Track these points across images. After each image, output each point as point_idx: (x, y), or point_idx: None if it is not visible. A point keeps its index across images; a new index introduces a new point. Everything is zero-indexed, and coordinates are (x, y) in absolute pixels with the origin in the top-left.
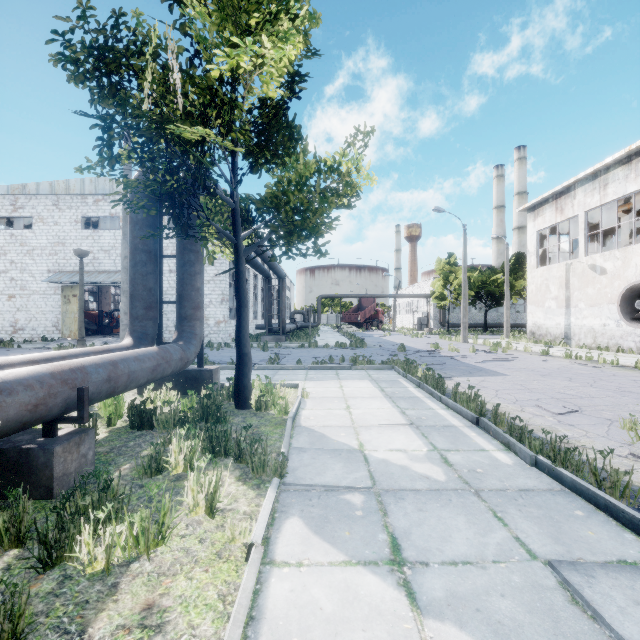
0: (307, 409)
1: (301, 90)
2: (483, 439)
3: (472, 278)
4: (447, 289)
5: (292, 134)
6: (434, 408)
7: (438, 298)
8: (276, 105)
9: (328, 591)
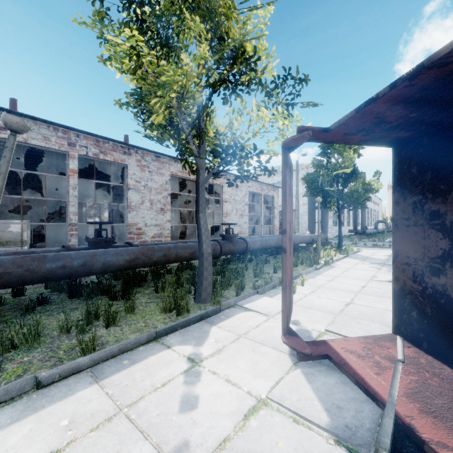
0: (360, 253)
1: (356, 171)
2: None
3: None
4: None
5: (355, 174)
6: None
7: None
8: (349, 174)
9: (351, 260)
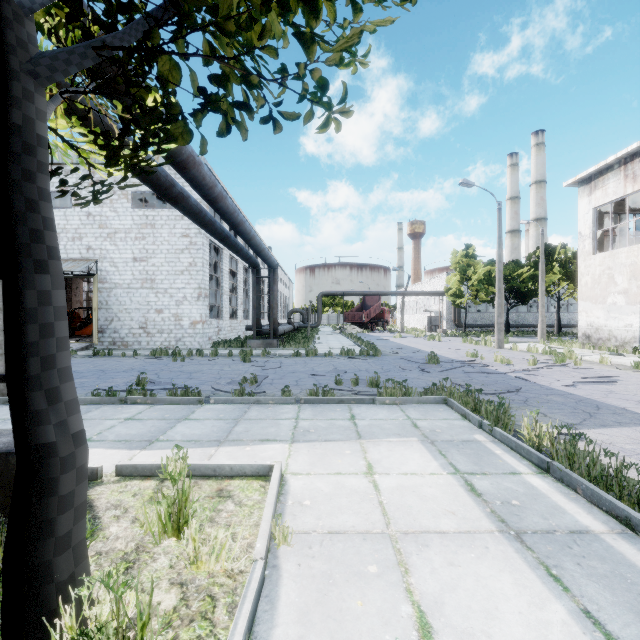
0: None
1: None
2: None
3: (493, 272)
4: (465, 285)
5: None
6: None
7: (454, 295)
8: None
9: None
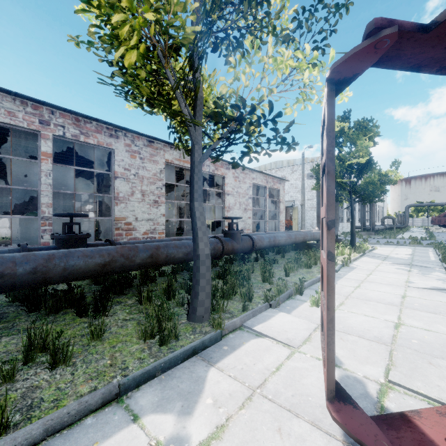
0: (375, 251)
1: (372, 160)
2: (434, 258)
3: None
4: None
5: (370, 164)
6: (429, 254)
7: None
8: (364, 164)
9: (370, 259)
